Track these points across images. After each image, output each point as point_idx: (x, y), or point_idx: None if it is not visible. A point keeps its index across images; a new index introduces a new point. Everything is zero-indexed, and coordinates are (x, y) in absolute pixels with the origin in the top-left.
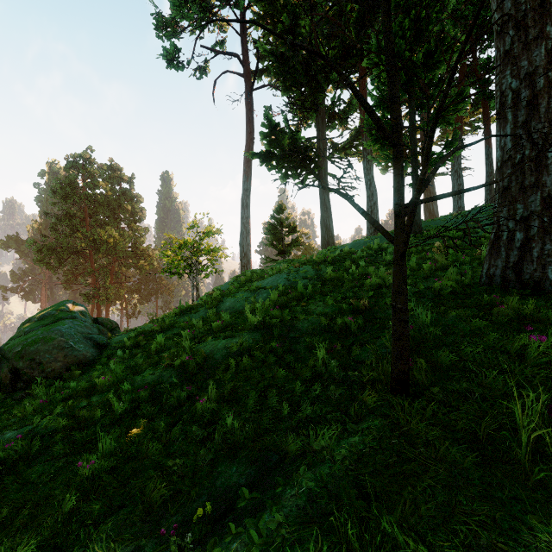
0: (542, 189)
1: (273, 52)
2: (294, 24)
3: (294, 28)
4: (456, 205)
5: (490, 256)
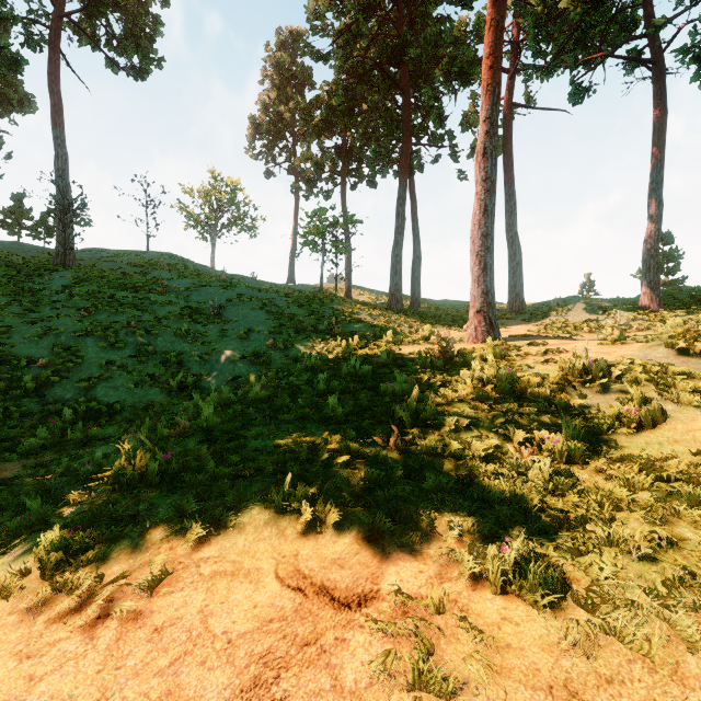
0: (70, 245)
1: None
2: None
3: None
4: None
5: (57, 258)
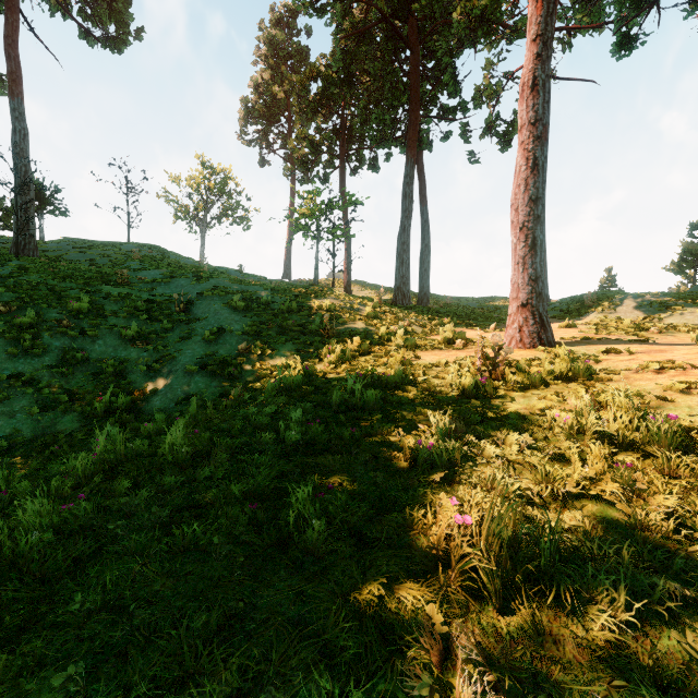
0: (30, 233)
1: None
2: None
3: None
4: None
5: (14, 247)
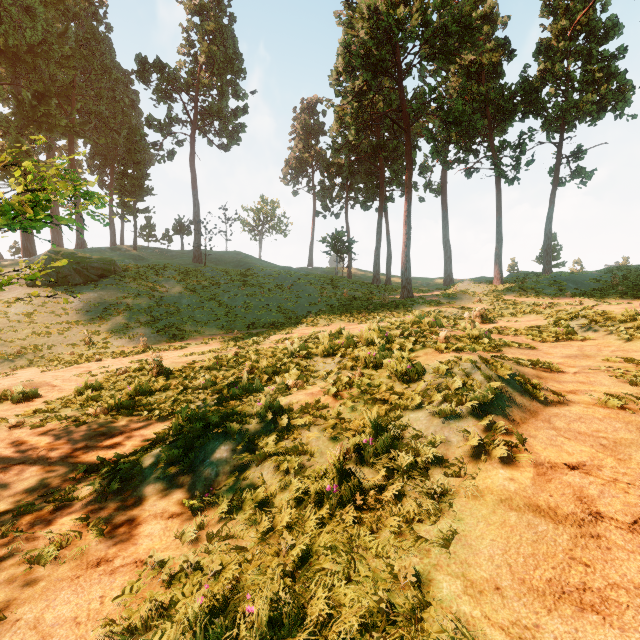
0: (200, 252)
1: (33, 102)
2: (48, 95)
3: (46, 96)
4: (113, 239)
5: (195, 259)
